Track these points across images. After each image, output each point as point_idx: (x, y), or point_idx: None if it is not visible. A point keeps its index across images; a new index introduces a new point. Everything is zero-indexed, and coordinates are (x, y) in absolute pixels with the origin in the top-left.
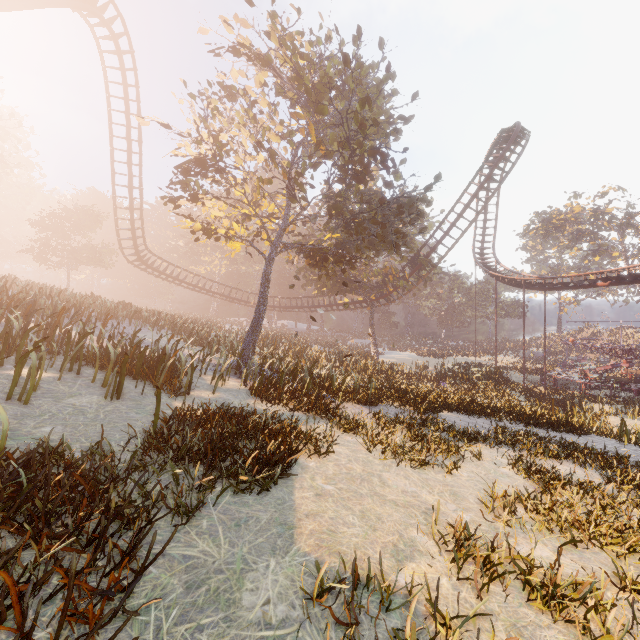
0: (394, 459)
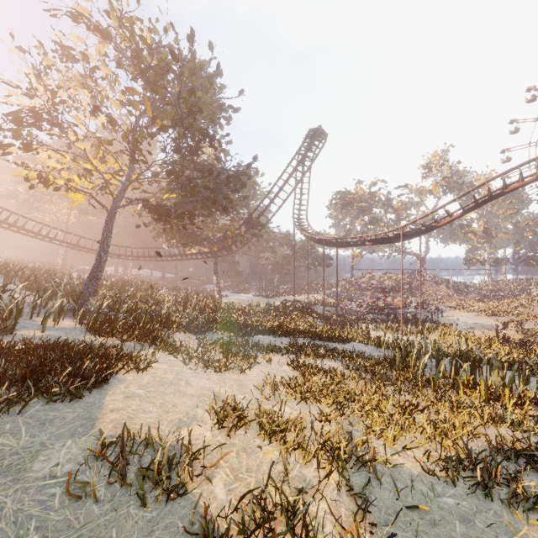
0: (204, 369)
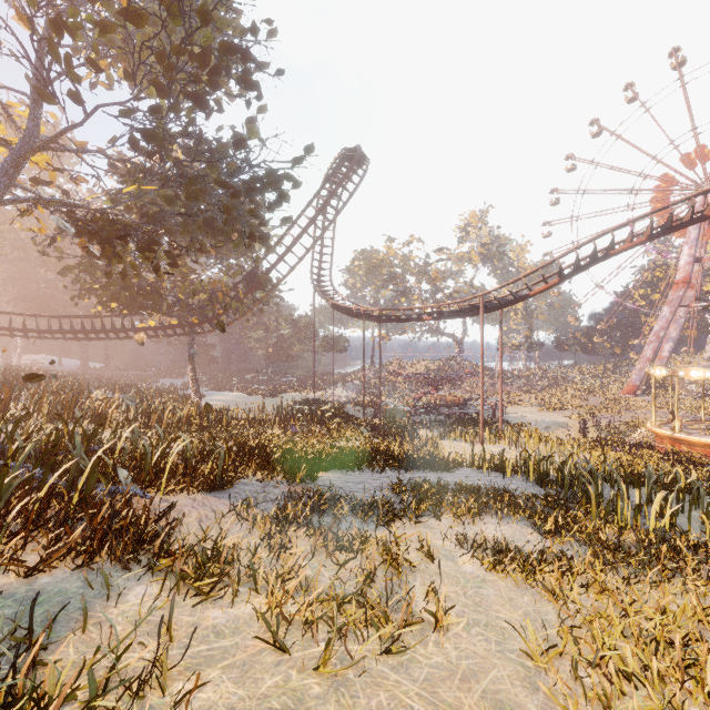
0: (338, 643)
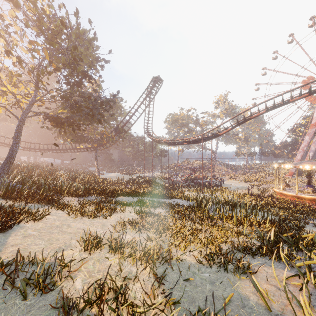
0: (81, 217)
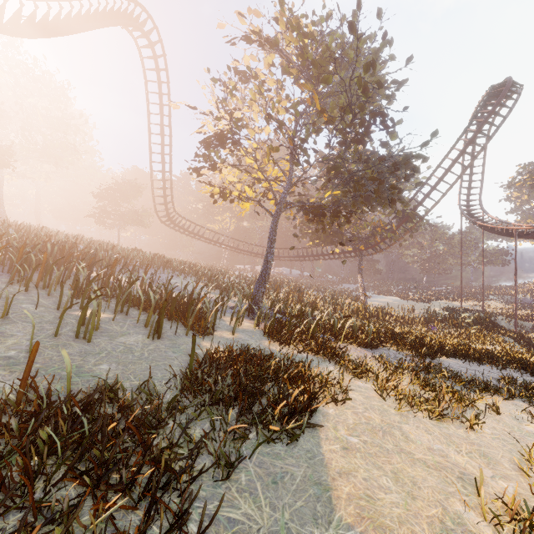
0: (409, 409)
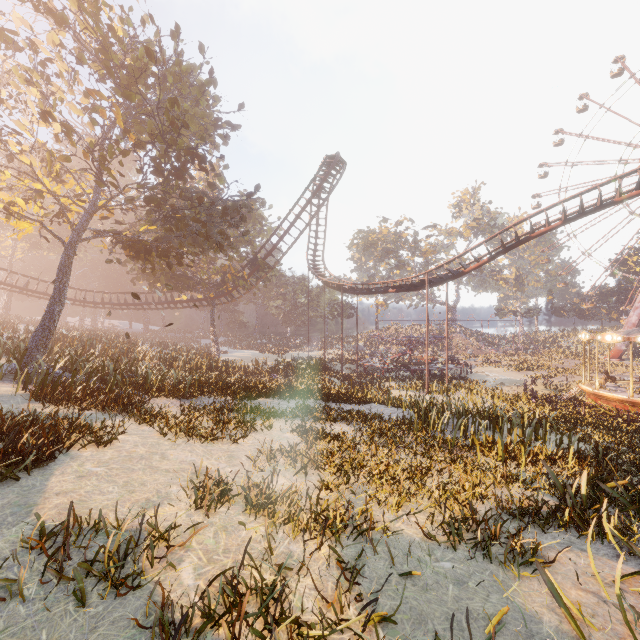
0: (187, 439)
